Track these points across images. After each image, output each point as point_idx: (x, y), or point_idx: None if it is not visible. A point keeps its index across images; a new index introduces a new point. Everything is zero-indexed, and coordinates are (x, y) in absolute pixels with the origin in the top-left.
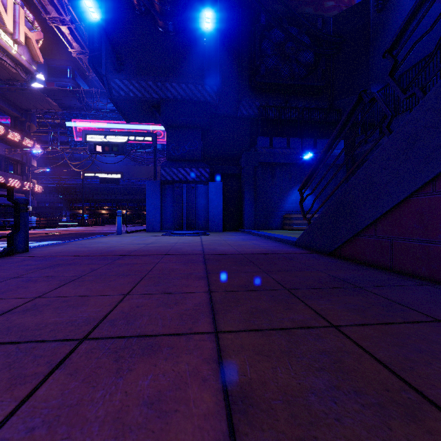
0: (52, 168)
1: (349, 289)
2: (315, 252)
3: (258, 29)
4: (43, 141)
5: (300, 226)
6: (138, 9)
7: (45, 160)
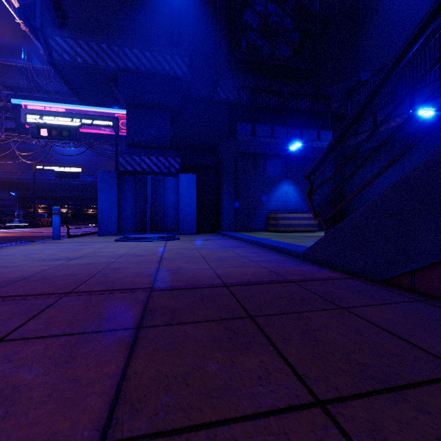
0: (1, 160)
1: None
2: (351, 276)
3: None
4: None
5: (287, 227)
6: None
7: None
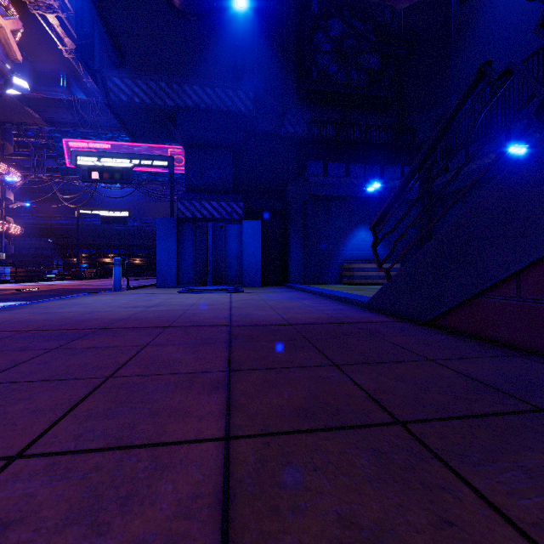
0: (38, 204)
1: (531, 419)
2: (402, 320)
3: (308, 19)
4: (23, 167)
5: (363, 279)
6: None
7: (30, 193)
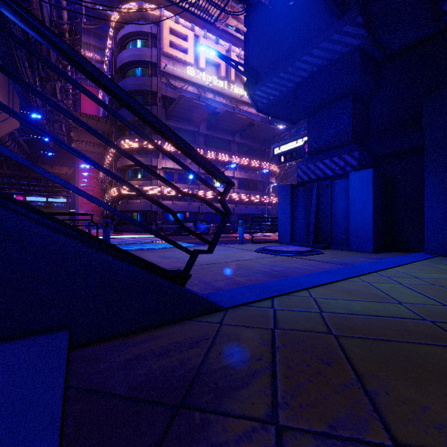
0: None
1: None
2: None
3: None
4: None
5: None
6: (268, 4)
7: None
